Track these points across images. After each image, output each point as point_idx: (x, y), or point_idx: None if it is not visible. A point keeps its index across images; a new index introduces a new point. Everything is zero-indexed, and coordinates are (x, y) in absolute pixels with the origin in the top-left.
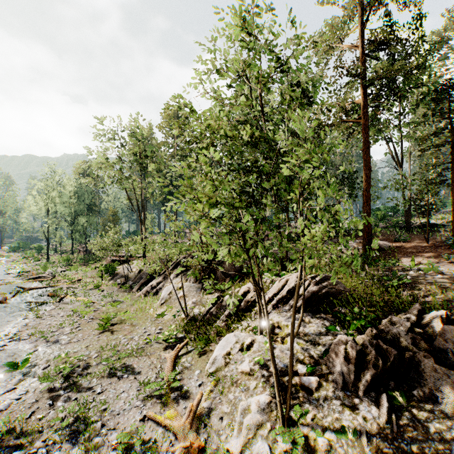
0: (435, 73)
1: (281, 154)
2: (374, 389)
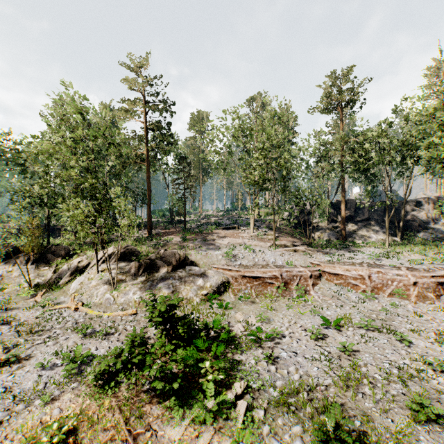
0: (180, 148)
1: (108, 189)
2: (144, 273)
